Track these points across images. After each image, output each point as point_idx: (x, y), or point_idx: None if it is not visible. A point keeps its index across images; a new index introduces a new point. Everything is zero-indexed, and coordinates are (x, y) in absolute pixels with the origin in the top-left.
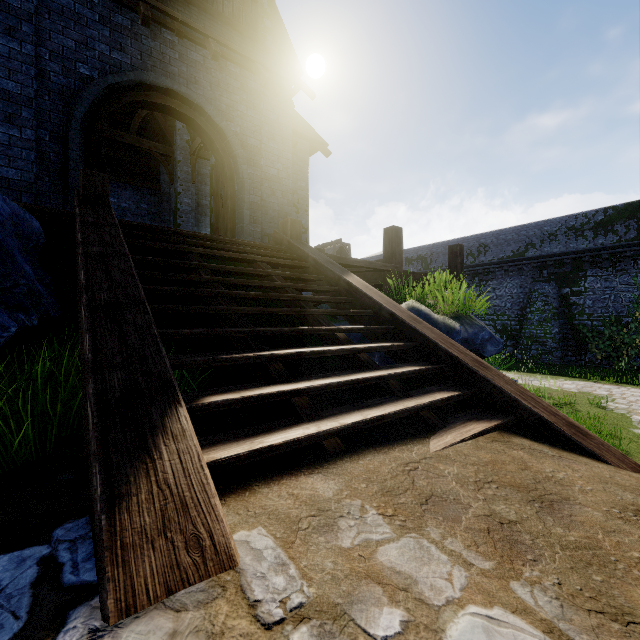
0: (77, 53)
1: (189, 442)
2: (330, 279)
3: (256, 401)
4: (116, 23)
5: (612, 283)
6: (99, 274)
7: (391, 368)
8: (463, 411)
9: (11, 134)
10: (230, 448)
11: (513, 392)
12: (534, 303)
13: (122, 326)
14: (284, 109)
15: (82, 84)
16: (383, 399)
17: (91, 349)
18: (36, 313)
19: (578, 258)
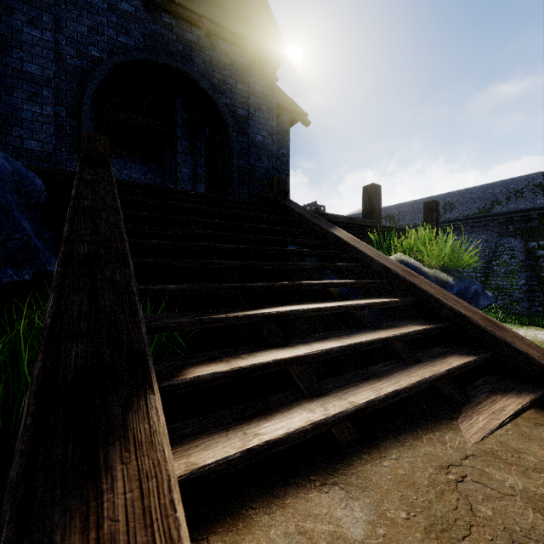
0: (89, 38)
1: (157, 455)
2: (317, 233)
3: (249, 373)
4: (122, 10)
5: None
6: (84, 226)
7: (392, 327)
8: (478, 378)
9: (34, 111)
10: (217, 444)
11: (542, 358)
12: (500, 256)
13: (96, 283)
14: (269, 81)
15: (93, 65)
16: (389, 364)
17: (52, 312)
18: (31, 267)
19: None
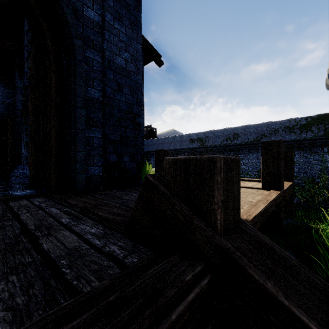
0: None
1: None
2: None
3: None
4: None
5: (309, 159)
6: None
7: None
8: None
9: None
10: None
11: None
12: None
13: None
14: None
15: None
16: None
17: None
18: None
19: (290, 144)
